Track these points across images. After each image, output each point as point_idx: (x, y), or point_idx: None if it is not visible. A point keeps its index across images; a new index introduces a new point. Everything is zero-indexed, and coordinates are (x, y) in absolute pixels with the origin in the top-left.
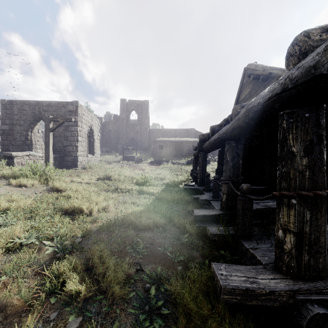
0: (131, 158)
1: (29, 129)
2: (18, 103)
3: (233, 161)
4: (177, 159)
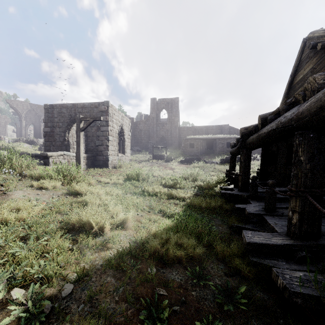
0: (161, 157)
1: (66, 131)
2: (58, 107)
3: (312, 161)
4: (209, 157)
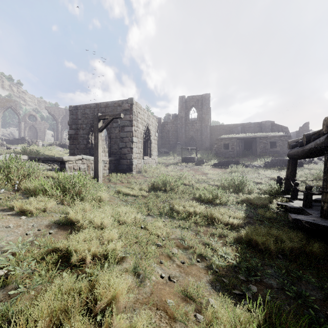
0: (190, 160)
1: (90, 133)
2: (81, 108)
3: None
4: (248, 159)
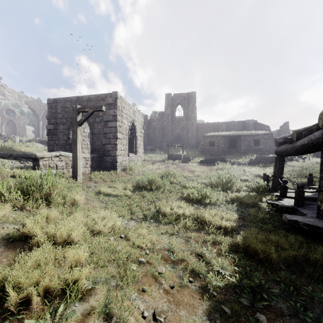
0: (177, 157)
1: (70, 128)
2: (61, 101)
3: None
4: (233, 157)
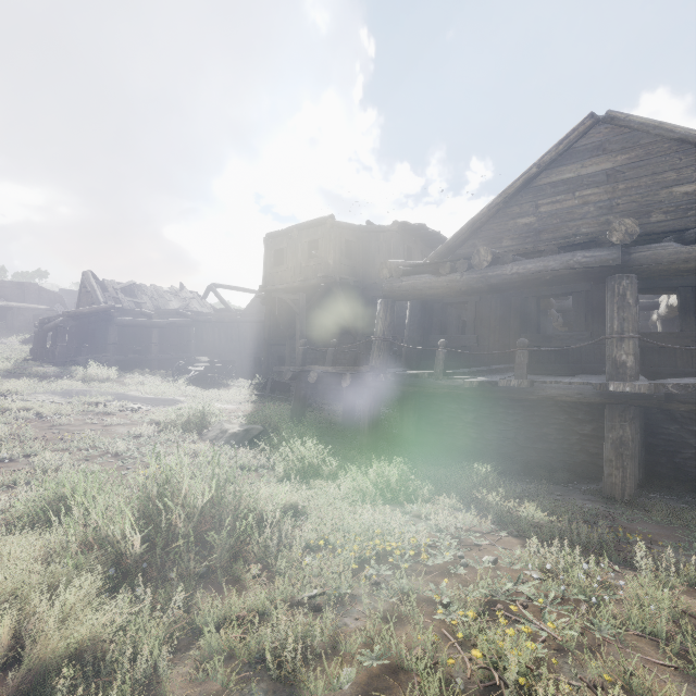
0: None
1: None
2: None
3: (56, 339)
4: (0, 335)
